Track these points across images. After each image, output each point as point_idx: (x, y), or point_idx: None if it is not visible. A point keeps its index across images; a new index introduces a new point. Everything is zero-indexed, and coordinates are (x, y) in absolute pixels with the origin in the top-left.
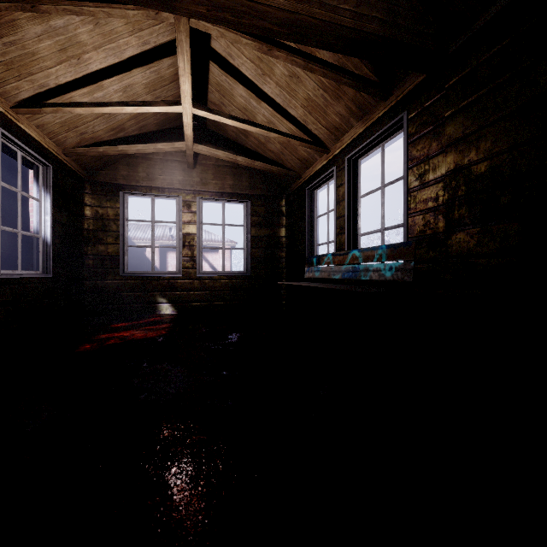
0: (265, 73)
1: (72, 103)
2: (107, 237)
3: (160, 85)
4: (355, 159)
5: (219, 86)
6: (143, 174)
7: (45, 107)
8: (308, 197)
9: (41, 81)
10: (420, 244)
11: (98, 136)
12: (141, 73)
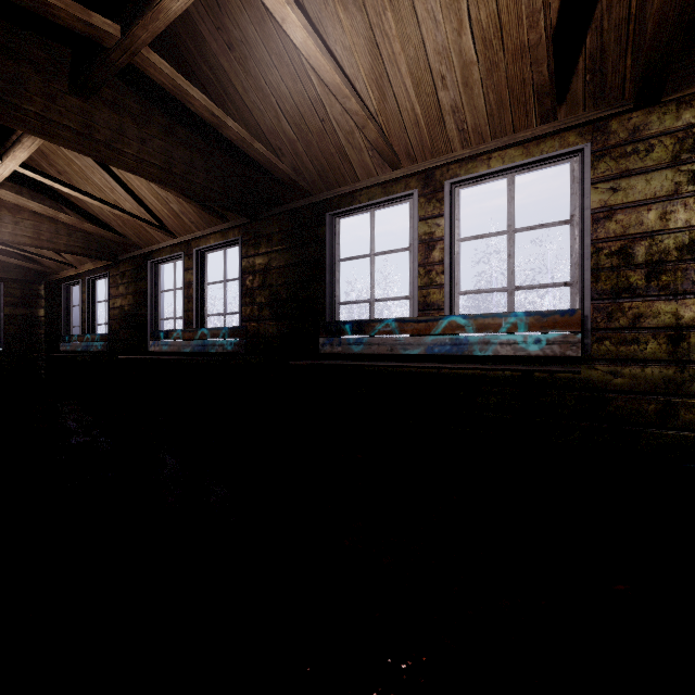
0: None
1: None
2: None
3: None
4: (93, 279)
5: None
6: None
7: None
8: (66, 290)
9: None
10: (114, 334)
11: None
12: None
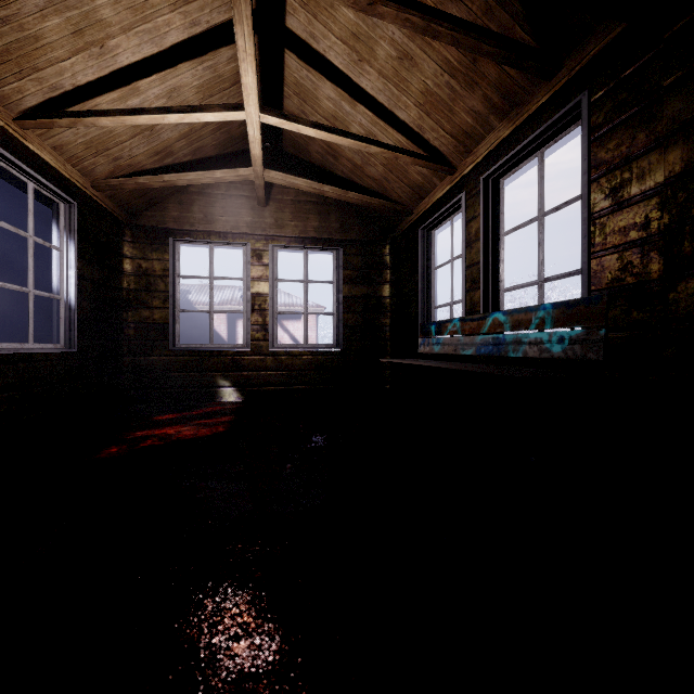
0: (362, 57)
1: (95, 112)
2: (152, 299)
3: (218, 89)
4: (495, 178)
5: (298, 87)
6: (199, 215)
7: (59, 117)
8: (423, 239)
9: (52, 81)
10: (614, 301)
11: (138, 162)
12: (191, 71)
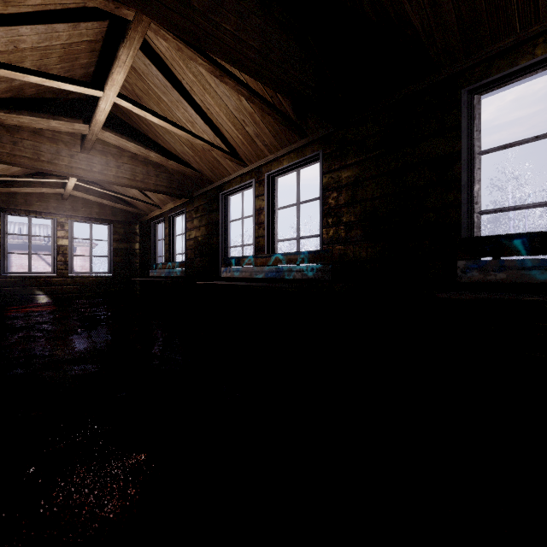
0: None
1: None
2: None
3: None
4: (173, 217)
5: None
6: (21, 200)
7: None
8: (153, 227)
9: None
10: (189, 262)
11: None
12: None
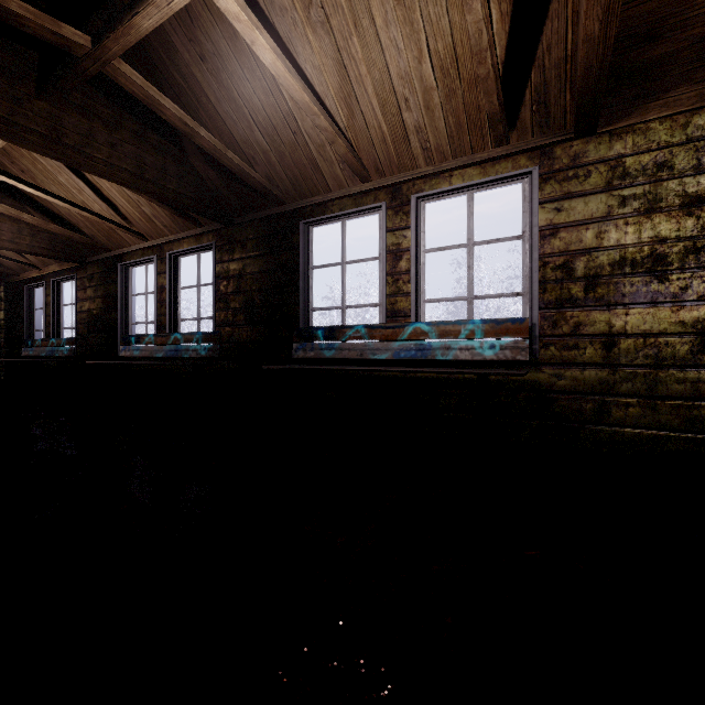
0: None
1: None
2: None
3: None
4: (58, 282)
5: None
6: None
7: None
8: (28, 292)
9: None
10: (81, 339)
11: None
12: None
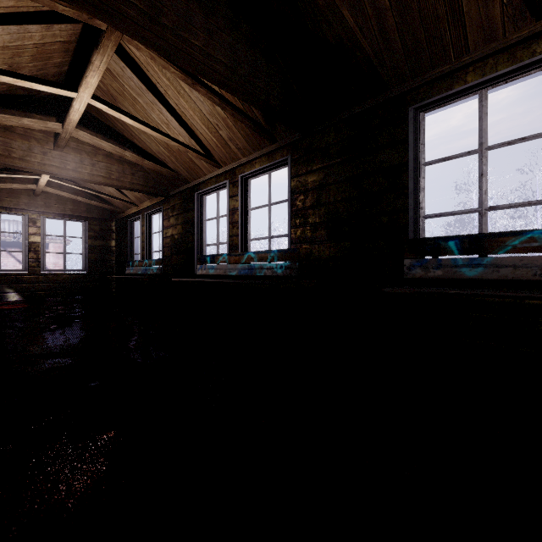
0: None
1: None
2: None
3: None
4: (150, 215)
5: None
6: None
7: None
8: (130, 225)
9: None
10: (166, 260)
11: None
12: None
